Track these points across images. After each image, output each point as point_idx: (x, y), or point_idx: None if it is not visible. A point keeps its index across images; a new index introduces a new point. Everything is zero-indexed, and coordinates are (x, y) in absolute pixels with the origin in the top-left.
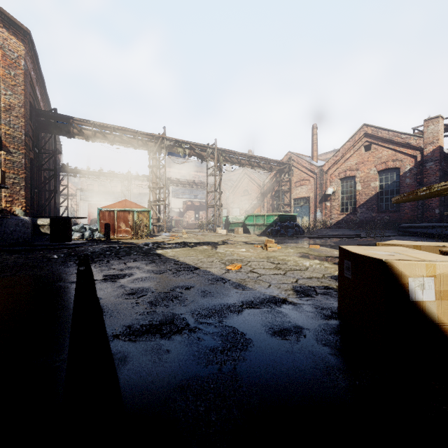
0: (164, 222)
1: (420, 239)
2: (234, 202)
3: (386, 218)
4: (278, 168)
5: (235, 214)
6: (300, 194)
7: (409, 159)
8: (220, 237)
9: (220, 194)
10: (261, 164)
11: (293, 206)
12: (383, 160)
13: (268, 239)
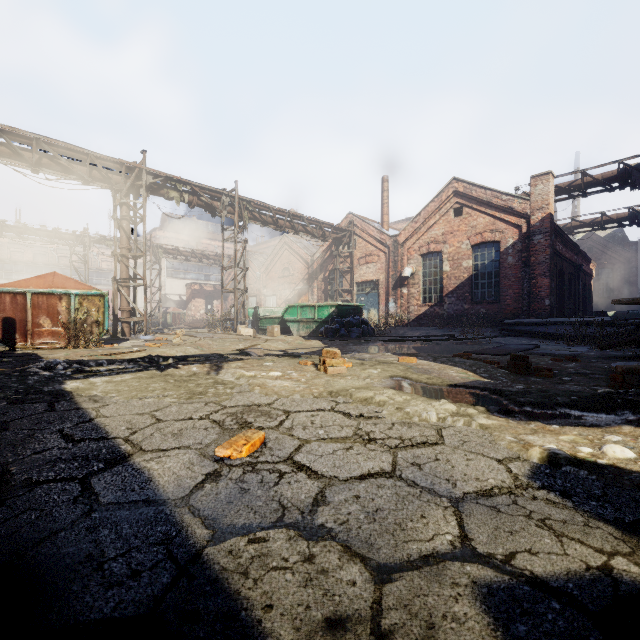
0: (143, 316)
1: (533, 340)
2: (269, 287)
3: (483, 312)
4: (334, 236)
5: (270, 305)
6: (366, 276)
7: (512, 230)
8: (242, 342)
9: (244, 272)
10: (309, 228)
11: (356, 294)
12: (478, 230)
13: (328, 350)
